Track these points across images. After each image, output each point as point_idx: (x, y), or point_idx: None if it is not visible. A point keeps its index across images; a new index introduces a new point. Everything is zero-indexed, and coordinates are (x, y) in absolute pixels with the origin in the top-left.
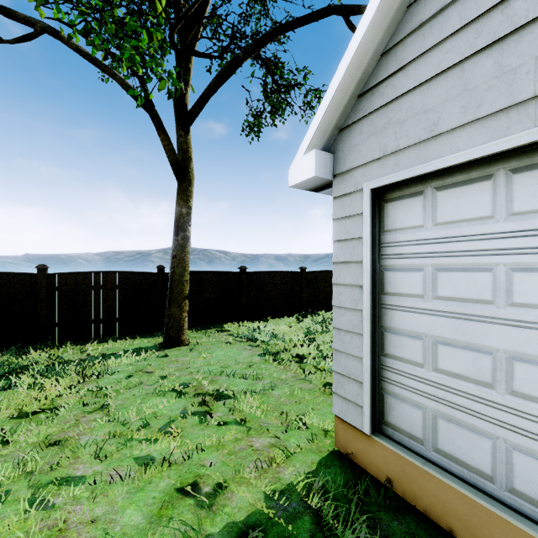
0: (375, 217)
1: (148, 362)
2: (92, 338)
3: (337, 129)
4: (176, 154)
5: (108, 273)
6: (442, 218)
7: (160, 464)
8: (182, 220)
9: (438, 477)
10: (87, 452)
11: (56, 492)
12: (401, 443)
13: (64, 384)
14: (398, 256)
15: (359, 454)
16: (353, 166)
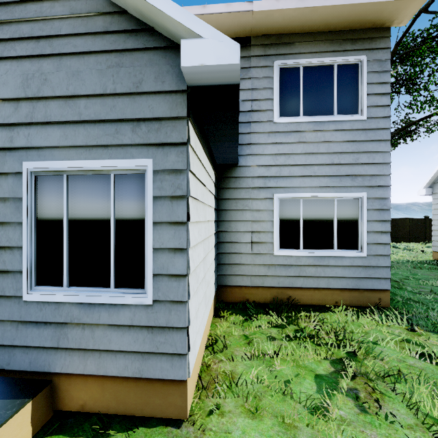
0: None
1: None
2: None
3: (433, 182)
4: None
5: None
6: None
7: None
8: None
9: None
10: None
11: None
12: None
13: None
14: None
15: None
16: (437, 192)
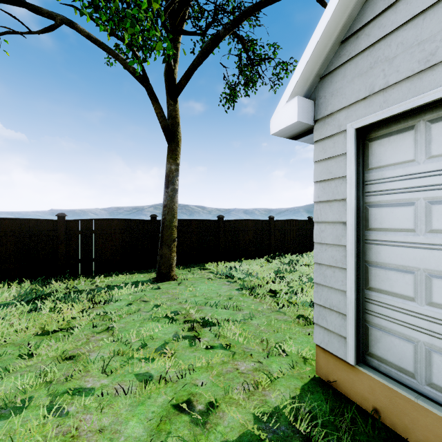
0: (358, 156)
1: (144, 293)
2: (100, 273)
3: (318, 76)
4: (167, 120)
5: (112, 220)
6: (438, 150)
7: (158, 381)
8: (172, 175)
9: (435, 412)
10: (95, 367)
11: (70, 401)
12: (388, 375)
13: (77, 309)
14: (384, 192)
15: (342, 382)
16: (336, 109)
